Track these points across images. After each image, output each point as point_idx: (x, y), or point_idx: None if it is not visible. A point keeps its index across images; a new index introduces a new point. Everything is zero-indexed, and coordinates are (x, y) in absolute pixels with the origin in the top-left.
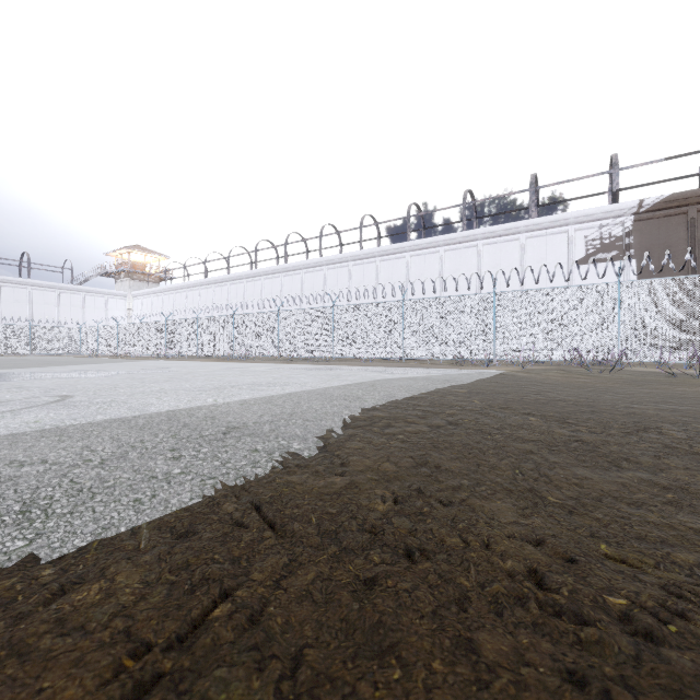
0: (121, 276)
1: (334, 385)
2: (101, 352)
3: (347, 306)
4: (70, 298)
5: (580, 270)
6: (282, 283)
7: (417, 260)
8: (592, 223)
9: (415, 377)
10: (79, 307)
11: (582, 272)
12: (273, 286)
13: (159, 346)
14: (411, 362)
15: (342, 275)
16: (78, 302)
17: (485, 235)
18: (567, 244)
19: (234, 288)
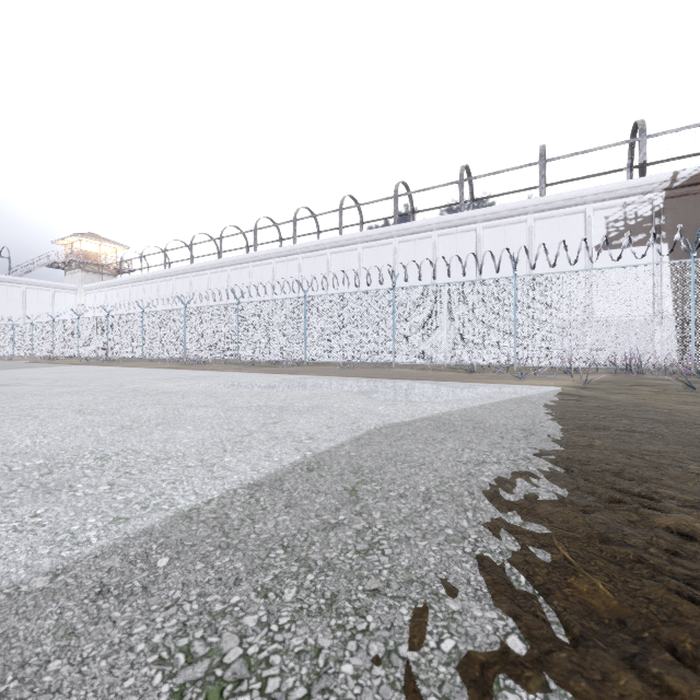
0: (72, 267)
1: (220, 488)
2: (35, 354)
3: (322, 297)
4: (7, 290)
5: (600, 257)
6: (251, 275)
7: (406, 247)
8: (614, 201)
9: (446, 419)
10: (18, 302)
11: (602, 260)
12: (241, 277)
13: (99, 346)
14: (400, 366)
15: (320, 264)
16: (16, 296)
17: (486, 217)
18: (583, 226)
19: (197, 280)
